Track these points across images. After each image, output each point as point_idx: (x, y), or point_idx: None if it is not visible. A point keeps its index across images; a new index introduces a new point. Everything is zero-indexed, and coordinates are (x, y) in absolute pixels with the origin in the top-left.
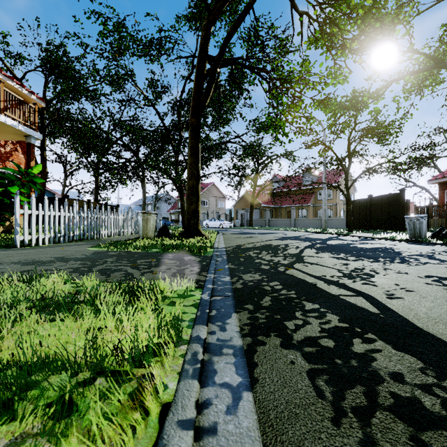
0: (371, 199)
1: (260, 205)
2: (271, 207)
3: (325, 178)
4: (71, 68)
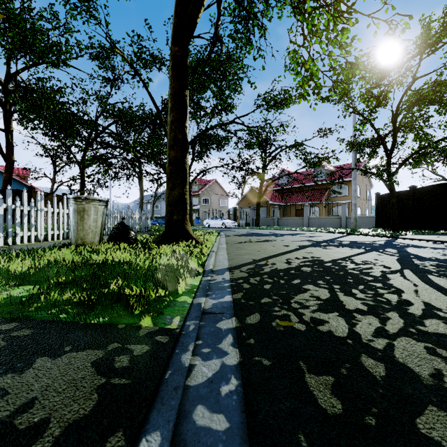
0: (414, 191)
1: (267, 203)
2: (279, 205)
3: (355, 164)
4: (35, 26)
